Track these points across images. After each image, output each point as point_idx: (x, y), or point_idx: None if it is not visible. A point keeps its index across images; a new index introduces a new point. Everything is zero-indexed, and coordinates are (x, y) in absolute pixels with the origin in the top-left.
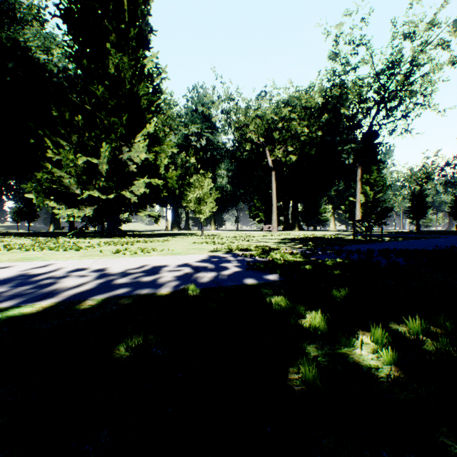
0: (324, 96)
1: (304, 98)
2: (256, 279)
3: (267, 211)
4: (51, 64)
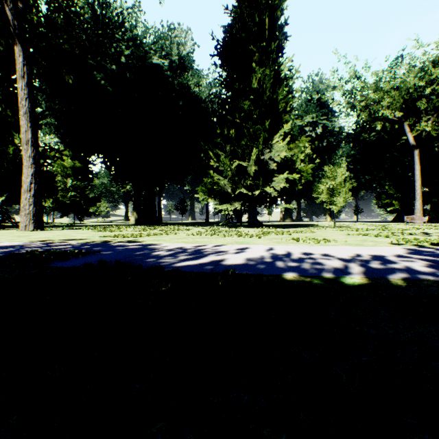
0: None
1: None
2: None
3: (403, 199)
4: (201, 94)
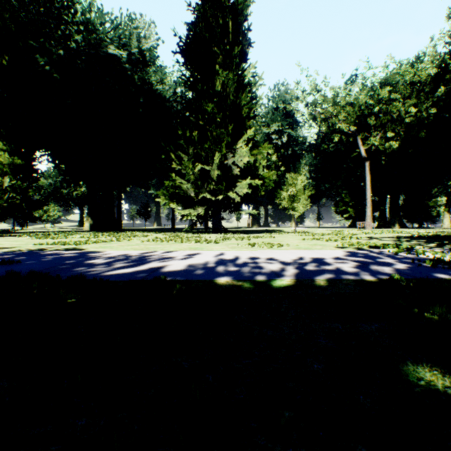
0: (440, 64)
1: (409, 73)
2: (447, 275)
3: (357, 206)
4: (165, 92)
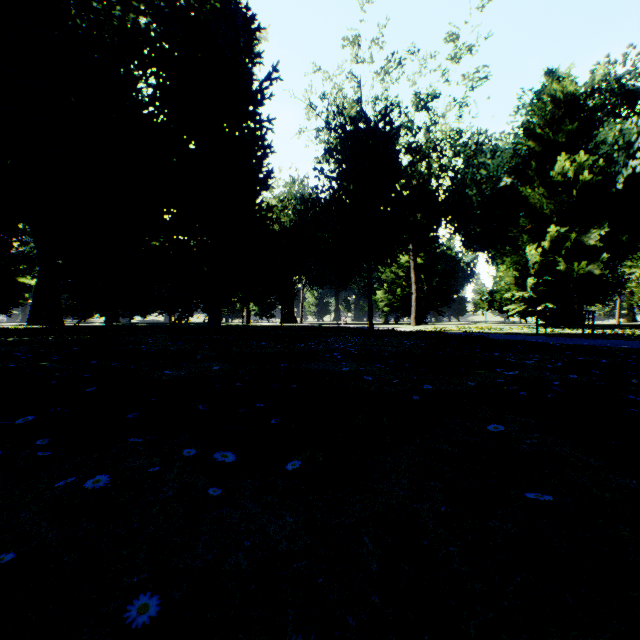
0: None
1: None
2: None
3: None
4: None
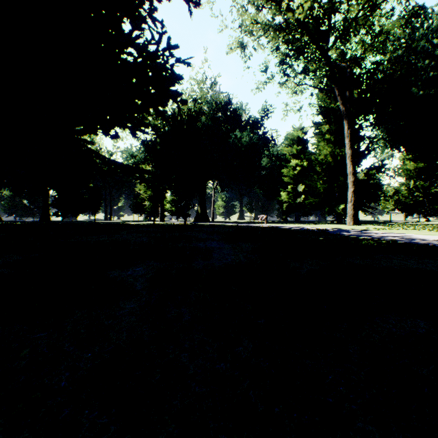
0: None
1: None
2: (436, 245)
3: None
4: None
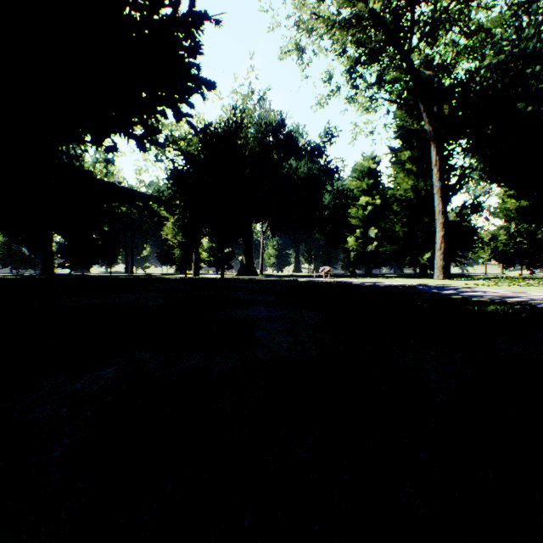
0: None
1: None
2: None
3: None
4: None
